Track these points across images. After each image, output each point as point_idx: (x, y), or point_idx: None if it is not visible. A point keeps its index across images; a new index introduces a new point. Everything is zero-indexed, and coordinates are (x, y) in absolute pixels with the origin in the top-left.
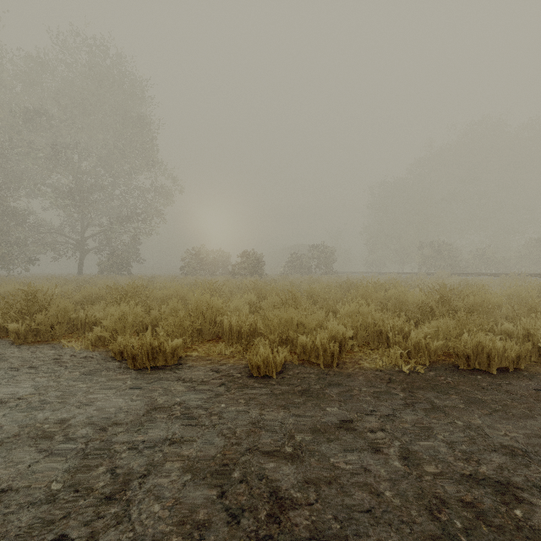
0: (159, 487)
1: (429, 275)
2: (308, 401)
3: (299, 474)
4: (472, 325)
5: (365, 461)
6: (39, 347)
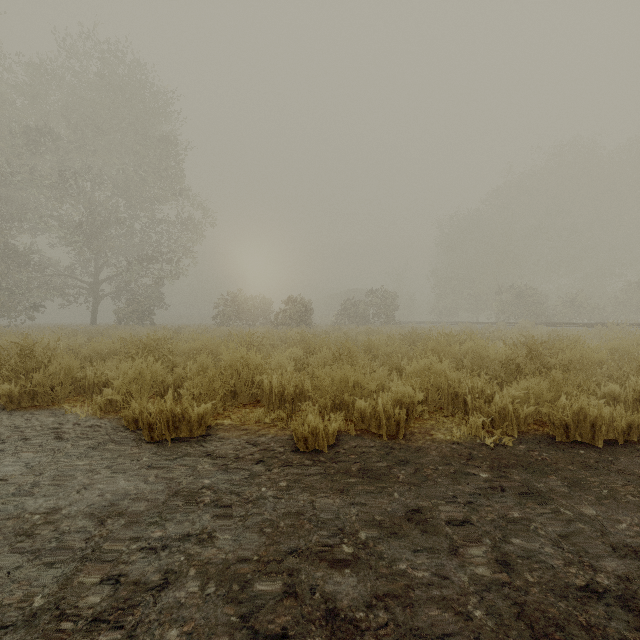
0: (174, 603)
1: (510, 325)
2: (368, 484)
3: (359, 585)
4: (570, 387)
5: (445, 566)
6: (36, 413)
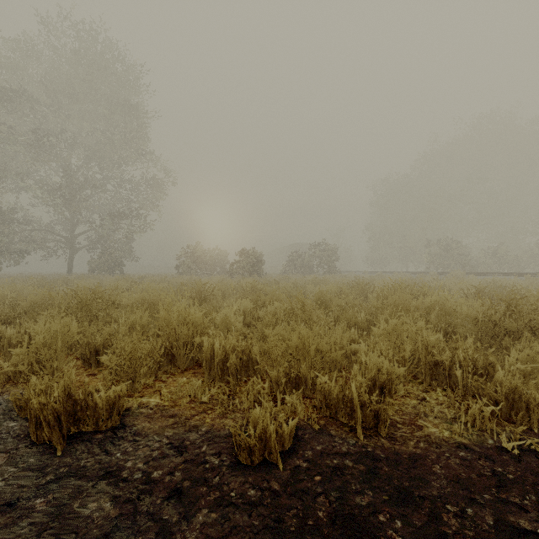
0: None
1: (440, 274)
2: None
3: None
4: None
5: None
6: None
